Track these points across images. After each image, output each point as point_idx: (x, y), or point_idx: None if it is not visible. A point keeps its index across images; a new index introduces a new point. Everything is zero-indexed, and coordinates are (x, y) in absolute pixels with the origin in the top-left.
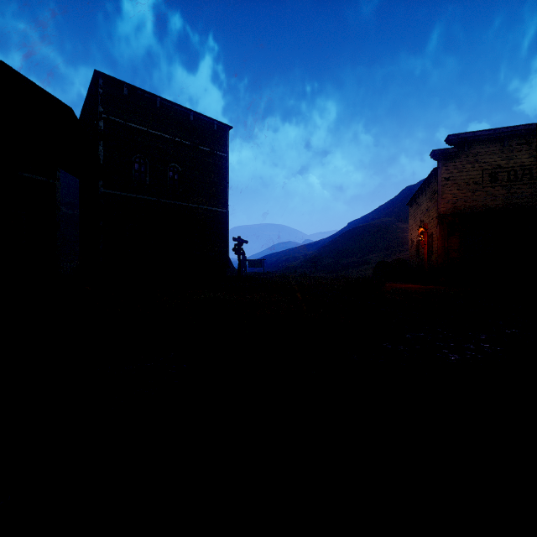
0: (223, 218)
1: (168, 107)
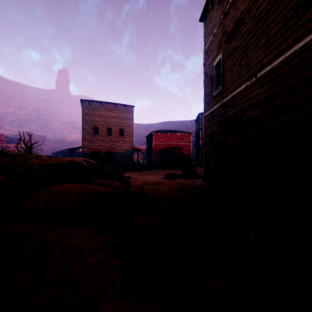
0: None
1: None
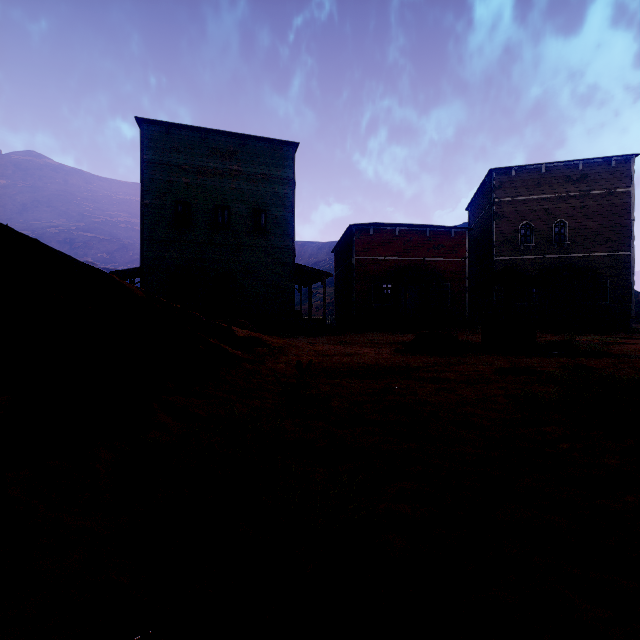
0: (625, 262)
1: (553, 168)
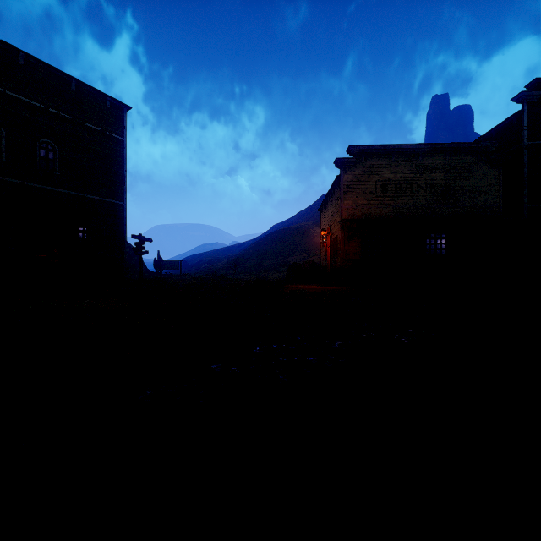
0: (119, 211)
1: (37, 68)
